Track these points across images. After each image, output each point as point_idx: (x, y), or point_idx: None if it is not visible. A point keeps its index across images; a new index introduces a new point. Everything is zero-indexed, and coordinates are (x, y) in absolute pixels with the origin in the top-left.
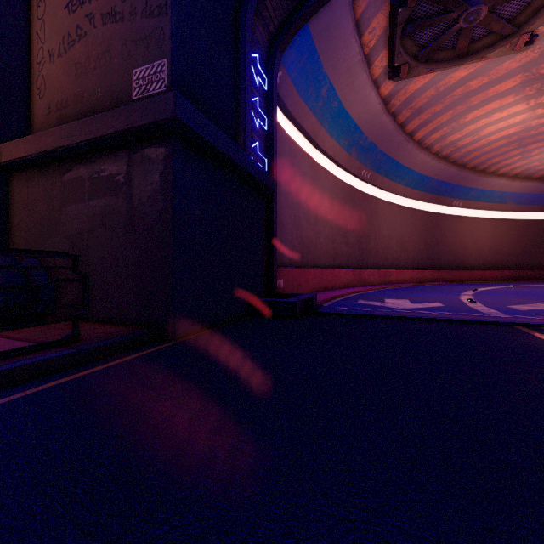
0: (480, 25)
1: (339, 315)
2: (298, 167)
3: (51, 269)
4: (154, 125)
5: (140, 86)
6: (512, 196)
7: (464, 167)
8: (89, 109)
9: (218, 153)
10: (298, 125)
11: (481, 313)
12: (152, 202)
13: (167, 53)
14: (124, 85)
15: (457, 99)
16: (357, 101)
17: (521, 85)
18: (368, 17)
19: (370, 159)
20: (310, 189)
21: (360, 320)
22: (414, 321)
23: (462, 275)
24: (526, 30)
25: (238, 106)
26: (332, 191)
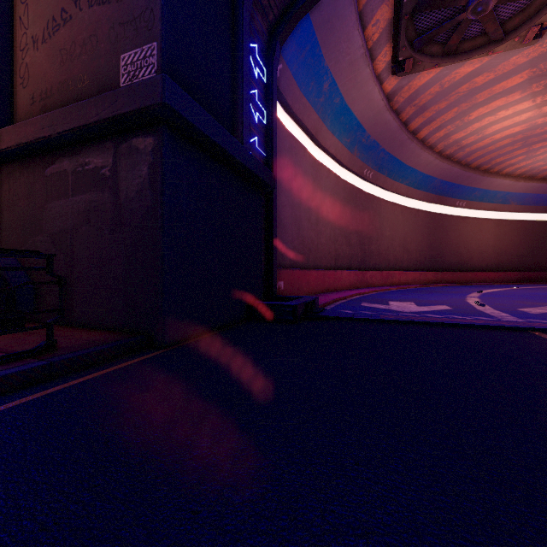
0: (488, 17)
1: (343, 319)
2: (299, 165)
3: (20, 269)
4: (141, 112)
5: (128, 72)
6: (515, 197)
7: (468, 167)
8: (75, 98)
9: (213, 145)
10: (299, 121)
11: (492, 316)
12: (140, 197)
13: (157, 35)
14: (111, 71)
15: (462, 95)
16: (360, 97)
17: (528, 81)
18: (372, 8)
19: (372, 158)
20: (311, 188)
21: (365, 325)
22: (423, 326)
23: (466, 277)
24: (536, 22)
25: (235, 98)
26: (334, 191)
